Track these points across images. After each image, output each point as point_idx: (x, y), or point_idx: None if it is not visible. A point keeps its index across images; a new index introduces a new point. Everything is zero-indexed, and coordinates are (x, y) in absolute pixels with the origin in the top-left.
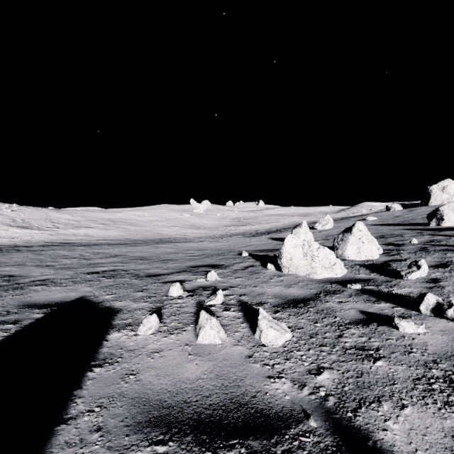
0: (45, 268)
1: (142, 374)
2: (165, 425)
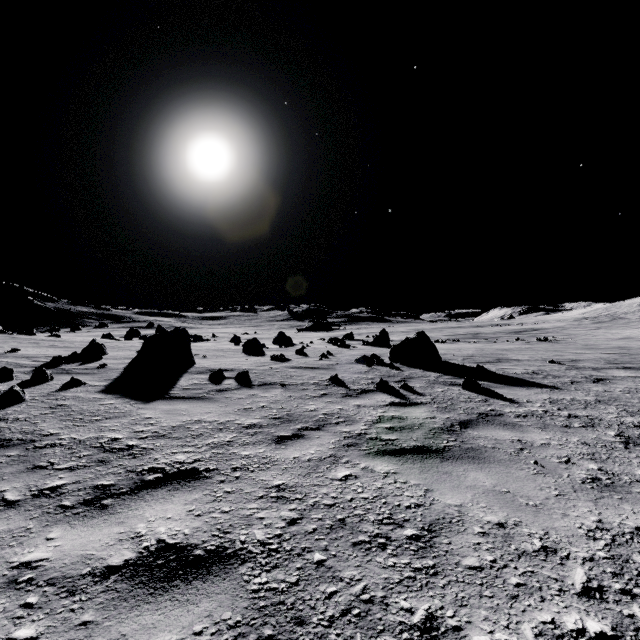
0: (499, 529)
1: (92, 377)
2: (89, 373)
